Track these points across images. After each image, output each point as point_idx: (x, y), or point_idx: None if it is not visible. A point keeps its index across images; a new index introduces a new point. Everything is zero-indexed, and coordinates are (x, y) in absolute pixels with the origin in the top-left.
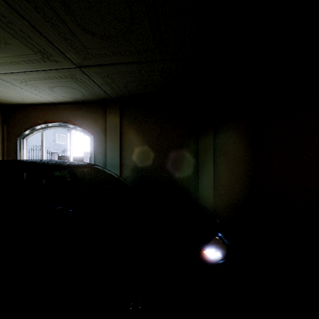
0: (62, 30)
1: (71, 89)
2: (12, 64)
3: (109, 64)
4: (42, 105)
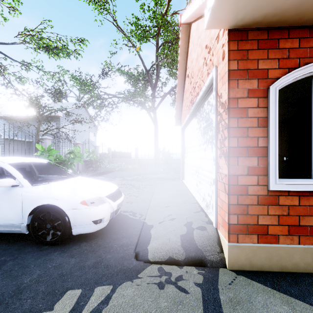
0: None
1: None
2: None
3: None
4: None
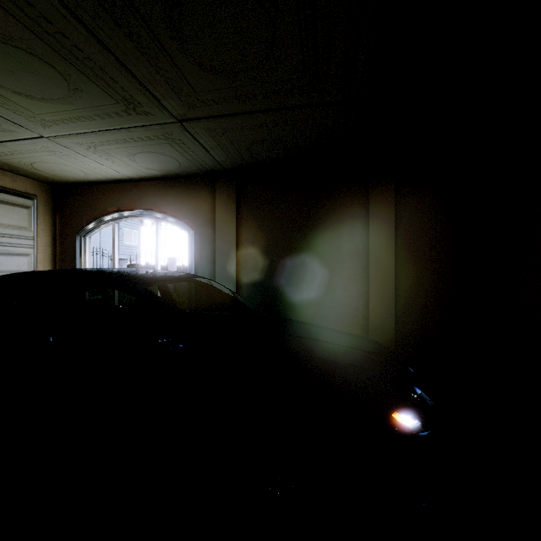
0: (162, 65)
1: (162, 156)
2: (80, 121)
3: (228, 114)
4: (113, 183)
